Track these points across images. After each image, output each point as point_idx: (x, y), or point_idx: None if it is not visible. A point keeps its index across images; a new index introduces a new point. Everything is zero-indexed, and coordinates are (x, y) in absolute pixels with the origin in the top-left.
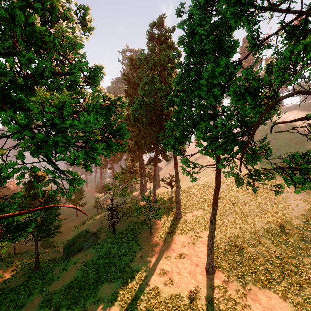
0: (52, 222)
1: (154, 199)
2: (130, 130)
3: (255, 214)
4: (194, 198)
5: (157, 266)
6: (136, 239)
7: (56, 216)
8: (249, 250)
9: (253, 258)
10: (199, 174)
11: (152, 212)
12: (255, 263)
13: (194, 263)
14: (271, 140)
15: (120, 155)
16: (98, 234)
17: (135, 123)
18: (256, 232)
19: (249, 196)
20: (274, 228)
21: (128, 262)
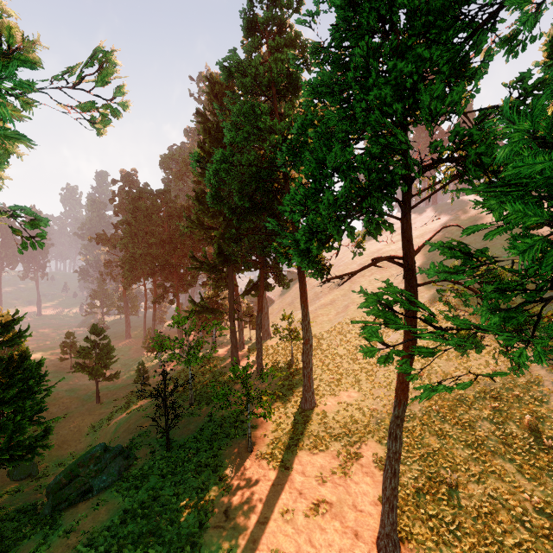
0: (22, 431)
1: (258, 365)
2: (209, 226)
3: (470, 399)
4: (338, 364)
5: (262, 541)
6: (216, 464)
7: (34, 414)
8: (470, 490)
9: (485, 514)
10: (345, 312)
11: (253, 400)
12: (491, 526)
13: (350, 528)
14: (479, 247)
15: (192, 275)
16: (133, 450)
17: (217, 207)
18: (479, 443)
19: (451, 360)
20: (517, 433)
21: (194, 529)
